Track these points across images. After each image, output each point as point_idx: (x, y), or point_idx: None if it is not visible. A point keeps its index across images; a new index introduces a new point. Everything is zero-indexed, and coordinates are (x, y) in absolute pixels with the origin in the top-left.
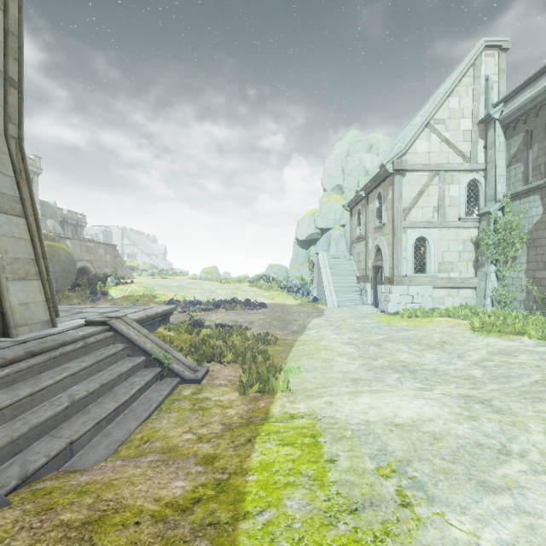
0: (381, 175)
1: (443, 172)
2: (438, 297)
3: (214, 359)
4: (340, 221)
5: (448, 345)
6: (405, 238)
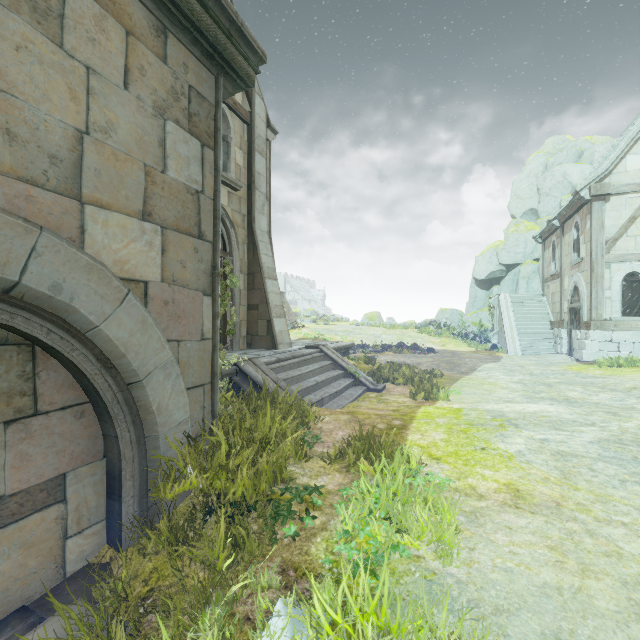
0: (577, 201)
1: None
2: None
3: (389, 381)
4: (533, 254)
5: (637, 390)
6: (609, 274)
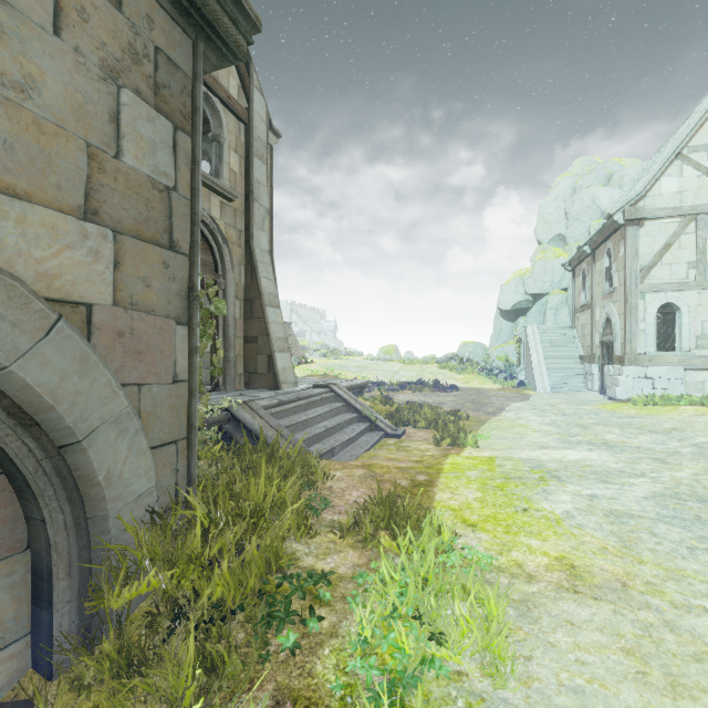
0: (610, 226)
1: (703, 216)
2: (695, 381)
3: (409, 424)
4: (561, 283)
5: (677, 431)
6: (643, 305)
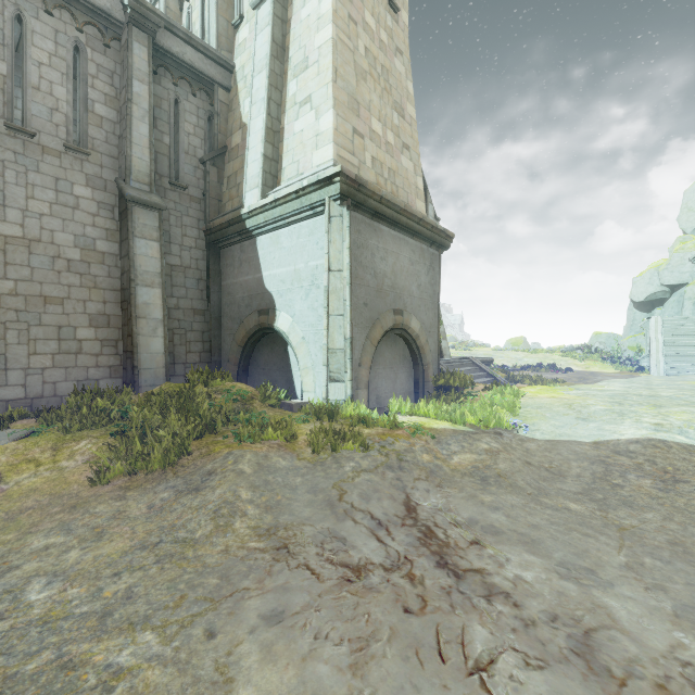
0: None
1: None
2: None
3: (519, 382)
4: None
5: None
6: None
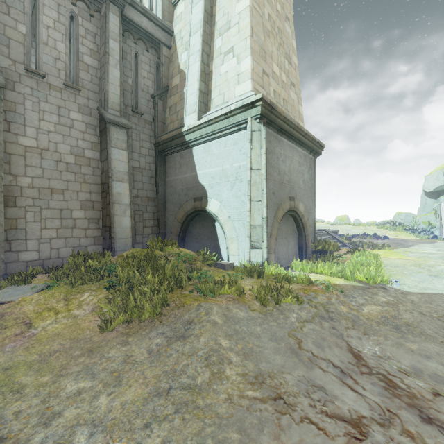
0: None
1: None
2: None
3: (359, 246)
4: None
5: None
6: None
